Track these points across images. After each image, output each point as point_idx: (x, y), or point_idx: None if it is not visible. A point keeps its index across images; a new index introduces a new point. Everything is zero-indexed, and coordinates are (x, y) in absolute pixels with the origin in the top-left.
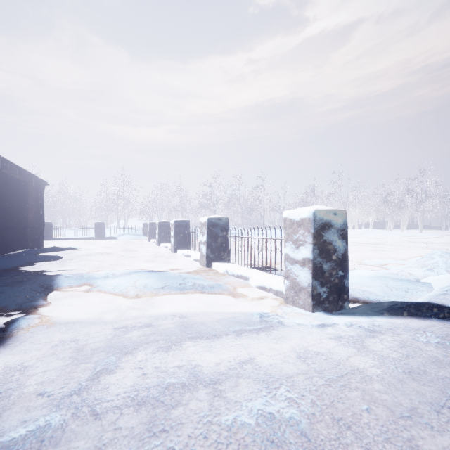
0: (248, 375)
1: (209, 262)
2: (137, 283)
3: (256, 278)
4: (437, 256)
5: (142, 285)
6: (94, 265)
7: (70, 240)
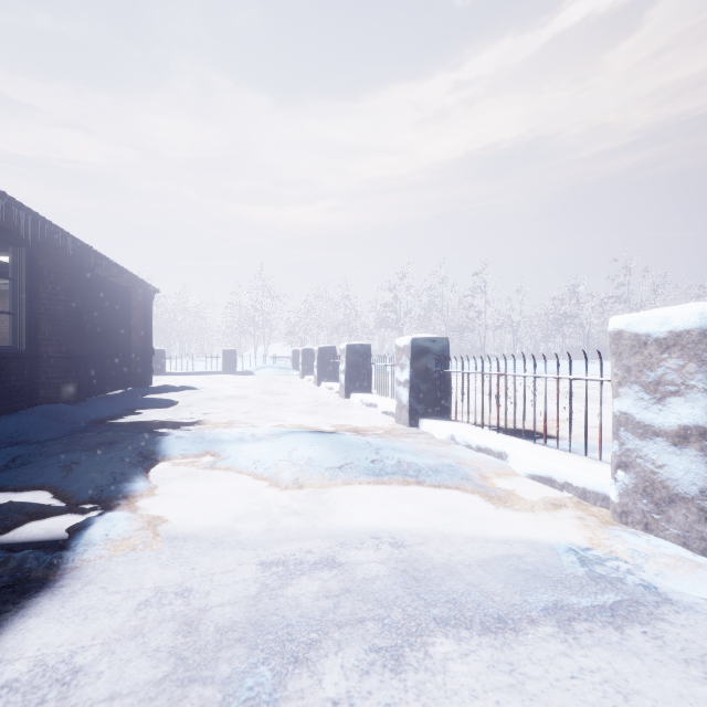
0: None
1: (414, 418)
2: (294, 456)
3: (525, 457)
4: None
5: (303, 460)
6: (222, 417)
7: (189, 375)
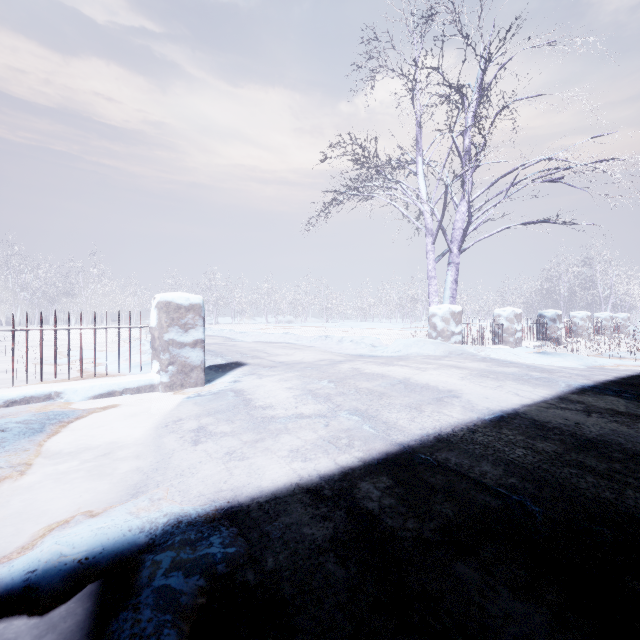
0: (304, 386)
1: None
2: None
3: (85, 386)
4: (146, 342)
5: None
6: None
7: None
